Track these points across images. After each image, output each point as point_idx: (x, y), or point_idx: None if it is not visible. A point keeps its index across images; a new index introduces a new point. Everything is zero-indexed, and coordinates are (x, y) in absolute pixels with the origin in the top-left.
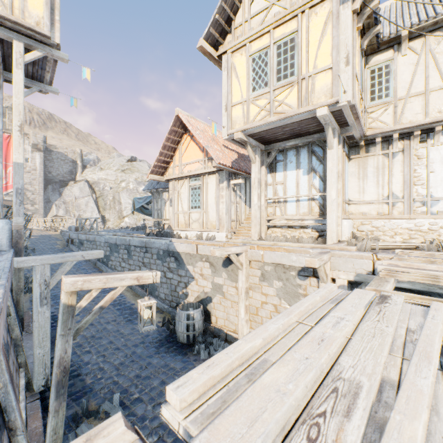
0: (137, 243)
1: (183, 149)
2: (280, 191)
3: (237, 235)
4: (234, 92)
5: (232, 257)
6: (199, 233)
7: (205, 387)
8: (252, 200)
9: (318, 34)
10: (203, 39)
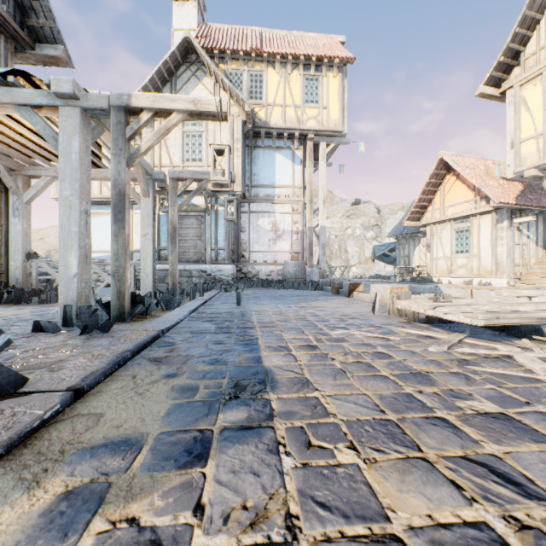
0: None
1: (445, 191)
2: None
3: (524, 282)
4: (523, 127)
5: None
6: (467, 280)
7: (545, 300)
8: None
9: None
10: (483, 85)
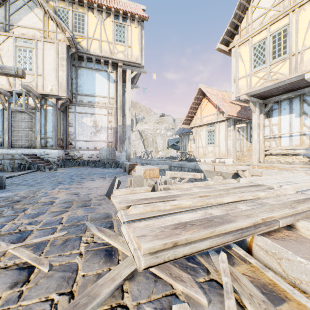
0: (175, 164)
1: (202, 108)
2: (275, 130)
3: (241, 161)
4: (240, 70)
5: (239, 172)
6: (213, 159)
7: (249, 181)
8: (252, 137)
9: (306, 23)
10: (219, 43)
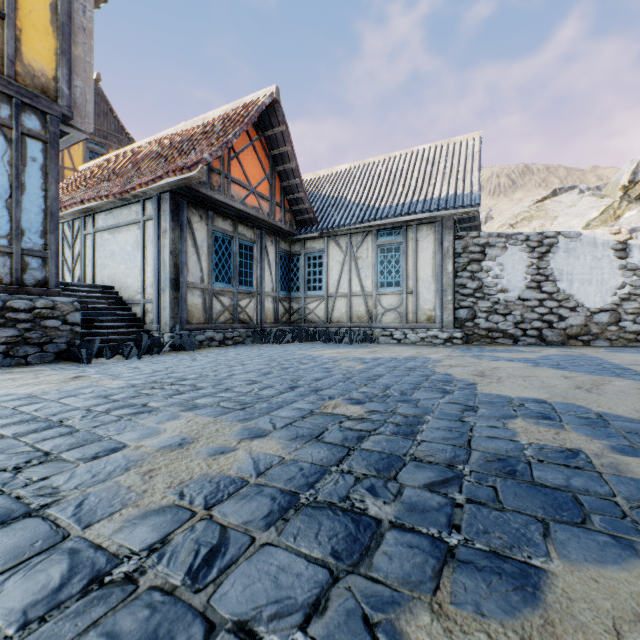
0: None
1: None
2: None
3: None
4: None
5: None
6: None
7: None
8: None
9: None
10: None
